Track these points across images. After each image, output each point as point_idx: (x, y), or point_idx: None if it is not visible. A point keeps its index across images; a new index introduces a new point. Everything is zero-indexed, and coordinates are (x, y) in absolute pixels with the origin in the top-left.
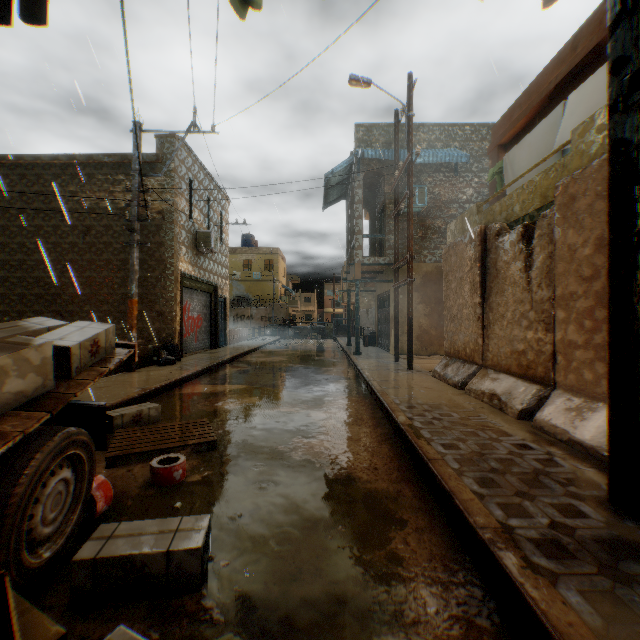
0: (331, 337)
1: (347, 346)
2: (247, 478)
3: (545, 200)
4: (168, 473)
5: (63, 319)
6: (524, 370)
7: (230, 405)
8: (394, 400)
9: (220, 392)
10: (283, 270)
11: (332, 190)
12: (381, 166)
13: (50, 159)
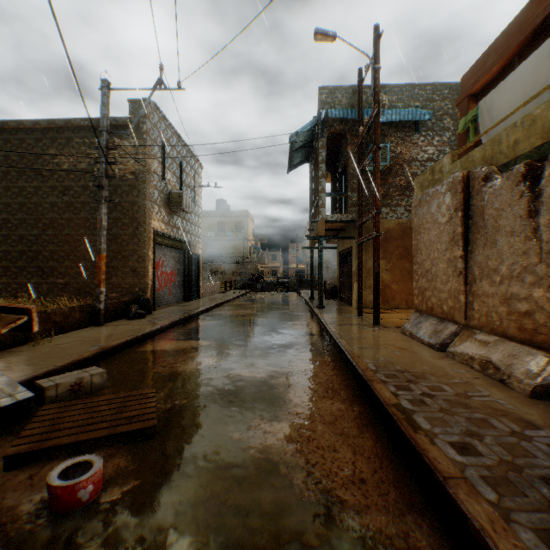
0: (295, 290)
1: (310, 299)
2: (184, 496)
3: (549, 134)
4: (70, 493)
5: (44, 274)
6: (529, 335)
7: (188, 367)
8: (369, 365)
9: (182, 349)
10: (252, 231)
11: (296, 153)
12: (344, 127)
13: (32, 124)
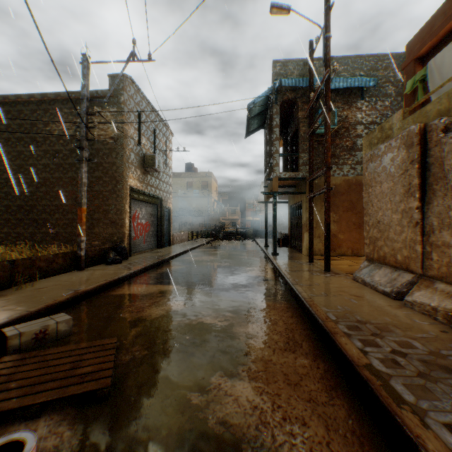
0: (251, 239)
1: (265, 247)
2: None
3: None
4: None
5: (38, 225)
6: None
7: (153, 312)
8: (328, 314)
9: (150, 294)
10: (215, 189)
11: (253, 120)
12: (295, 95)
13: (28, 98)
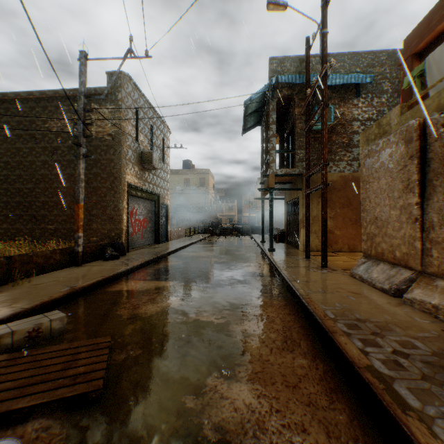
0: (248, 235)
1: (261, 243)
2: None
3: None
4: None
5: (37, 221)
6: None
7: (149, 309)
8: (326, 312)
9: (146, 290)
10: (212, 186)
11: (250, 117)
12: (292, 92)
13: (27, 95)
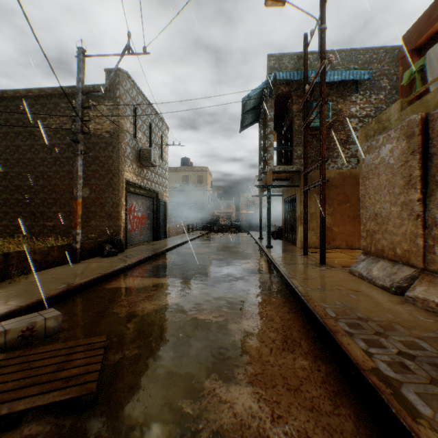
0: (245, 231)
1: (259, 239)
2: None
3: None
4: None
5: (36, 218)
6: None
7: (146, 307)
8: (327, 311)
9: (144, 287)
10: (210, 183)
11: (247, 114)
12: (290, 89)
13: (26, 92)
